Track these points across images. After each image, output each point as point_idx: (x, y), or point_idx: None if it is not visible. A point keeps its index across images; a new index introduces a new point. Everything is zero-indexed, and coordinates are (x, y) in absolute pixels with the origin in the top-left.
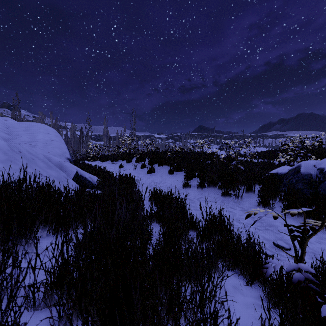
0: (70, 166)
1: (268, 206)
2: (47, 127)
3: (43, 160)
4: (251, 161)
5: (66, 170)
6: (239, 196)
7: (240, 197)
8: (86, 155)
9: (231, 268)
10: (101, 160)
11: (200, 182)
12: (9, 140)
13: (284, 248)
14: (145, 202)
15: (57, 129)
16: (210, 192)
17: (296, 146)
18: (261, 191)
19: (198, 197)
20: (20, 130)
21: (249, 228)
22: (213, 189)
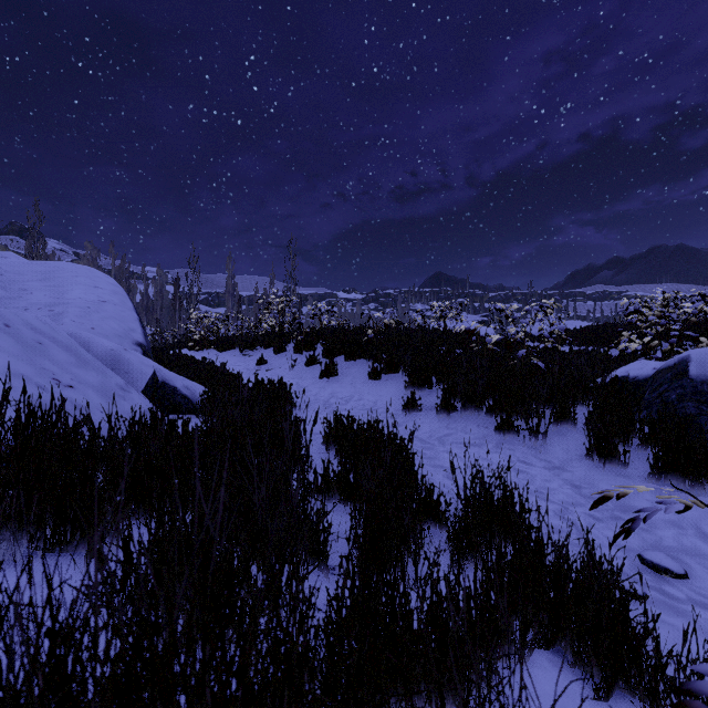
0: (137, 360)
1: (614, 459)
2: (94, 273)
3: (66, 347)
4: (557, 349)
5: (128, 371)
6: (540, 433)
7: (540, 436)
8: (187, 337)
9: (543, 641)
10: (217, 347)
11: (445, 399)
12: (4, 301)
13: (671, 572)
14: (314, 447)
15: (125, 279)
16: (468, 422)
17: (660, 315)
18: (592, 420)
19: (441, 434)
20: (30, 278)
21: (611, 544)
22: (475, 416)
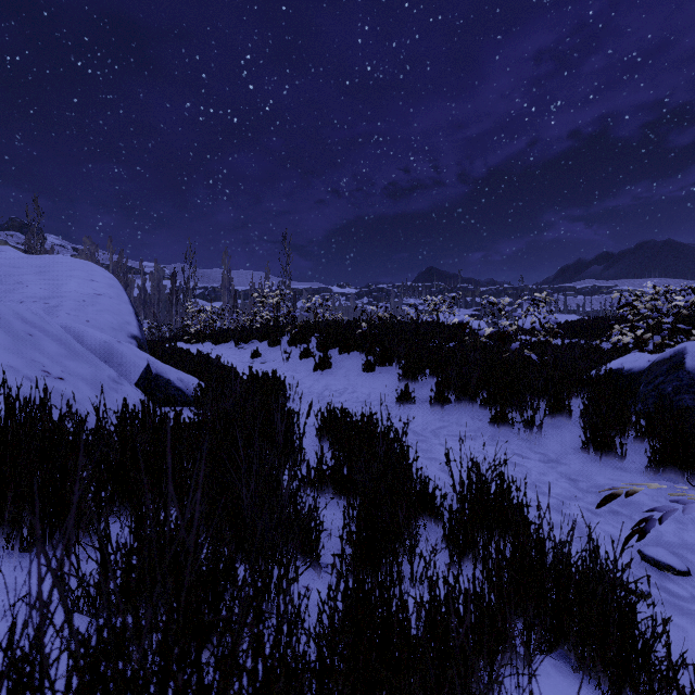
0: (131, 353)
1: (611, 451)
2: (90, 267)
3: (58, 338)
4: (549, 342)
5: (121, 363)
6: (535, 425)
7: (535, 428)
8: (183, 330)
9: (546, 644)
10: (213, 340)
11: (439, 391)
12: None
13: (673, 569)
14: (307, 439)
15: (122, 274)
16: (462, 414)
17: (651, 308)
18: (588, 413)
19: (435, 426)
20: (26, 271)
21: (623, 546)
22: (469, 408)
